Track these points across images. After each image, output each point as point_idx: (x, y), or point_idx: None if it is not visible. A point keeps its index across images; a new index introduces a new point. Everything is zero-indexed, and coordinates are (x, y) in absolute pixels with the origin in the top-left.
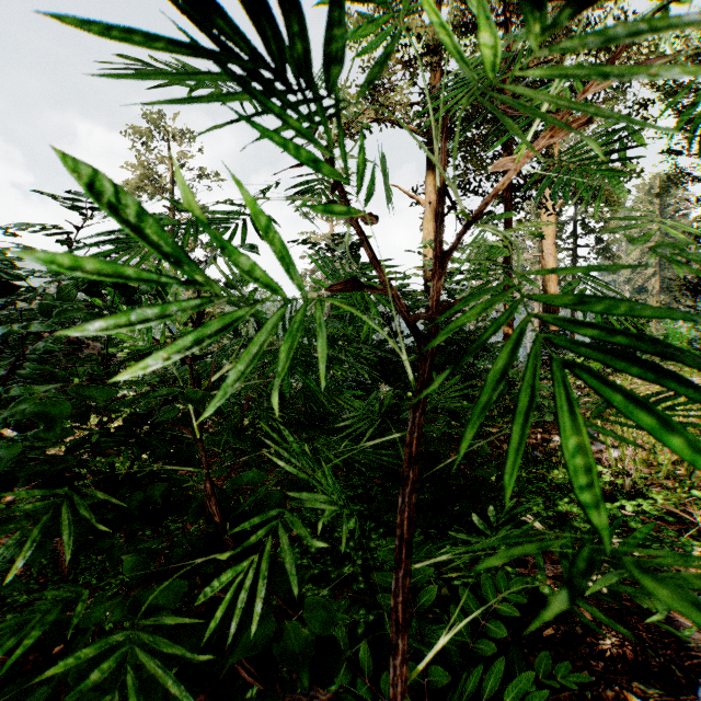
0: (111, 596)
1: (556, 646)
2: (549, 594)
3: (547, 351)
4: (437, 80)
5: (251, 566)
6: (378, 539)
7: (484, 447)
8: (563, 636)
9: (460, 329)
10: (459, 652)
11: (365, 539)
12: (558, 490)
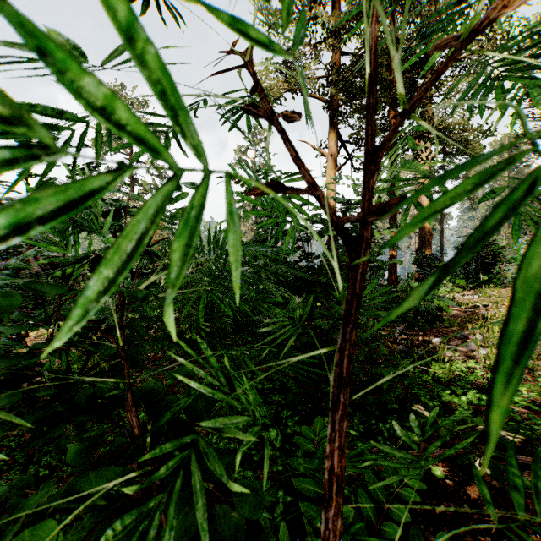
0: (68, 475)
1: (448, 522)
2: (440, 475)
3: (423, 270)
4: (337, 59)
5: (163, 501)
6: (293, 426)
7: (382, 349)
8: (453, 513)
9: None
10: (367, 532)
11: (282, 426)
12: (438, 382)
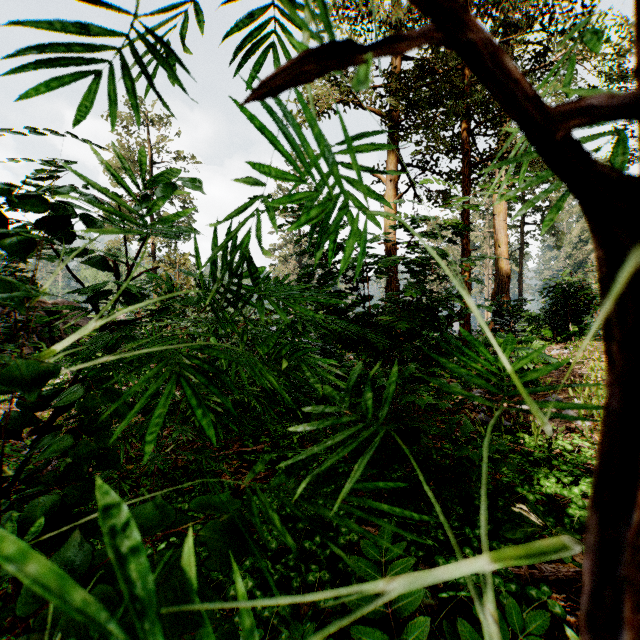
0: None
1: None
2: (561, 613)
3: (501, 319)
4: (398, 65)
5: None
6: (348, 533)
7: (469, 426)
8: None
9: (437, 292)
10: None
11: (333, 531)
12: (534, 464)
